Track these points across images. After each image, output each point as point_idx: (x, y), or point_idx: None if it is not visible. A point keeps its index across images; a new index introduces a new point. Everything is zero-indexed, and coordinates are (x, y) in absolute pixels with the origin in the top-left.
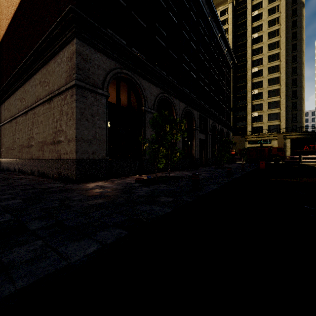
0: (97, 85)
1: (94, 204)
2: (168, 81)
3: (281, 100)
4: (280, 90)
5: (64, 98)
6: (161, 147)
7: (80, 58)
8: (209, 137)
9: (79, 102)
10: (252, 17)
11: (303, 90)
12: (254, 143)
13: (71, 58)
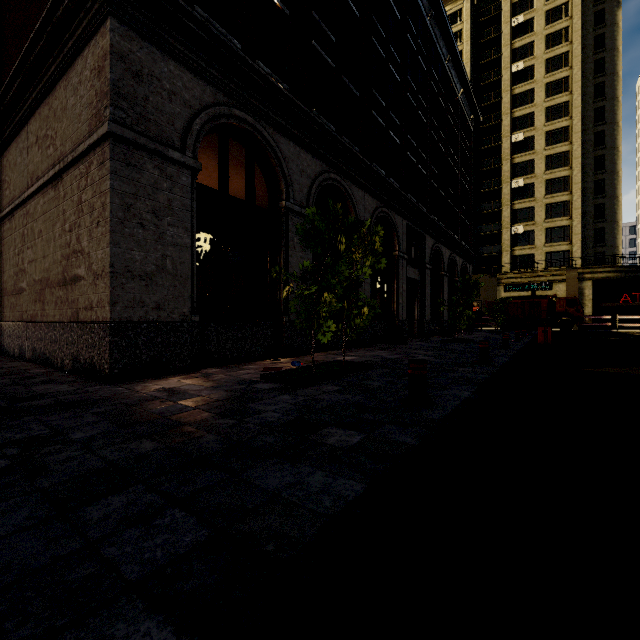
0: (167, 139)
1: (119, 461)
2: (341, 145)
3: (572, 201)
4: (571, 179)
5: (86, 170)
6: (326, 293)
7: (122, 69)
8: (427, 275)
9: (119, 178)
10: (512, 28)
11: (619, 180)
12: (516, 290)
13: (100, 69)
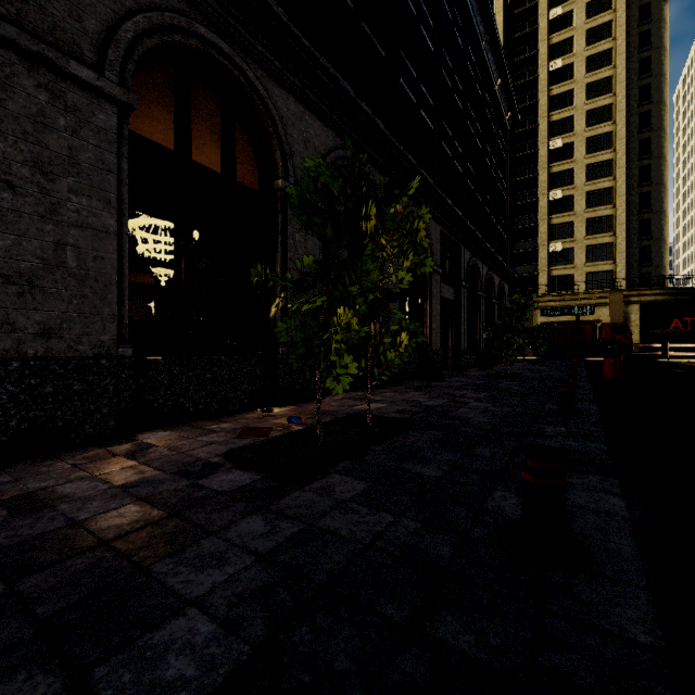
0: (67, 43)
1: None
2: (361, 113)
3: (616, 215)
4: (615, 191)
5: None
6: (341, 308)
7: None
8: (464, 295)
9: None
10: (550, 21)
11: (666, 192)
12: (554, 315)
13: None
